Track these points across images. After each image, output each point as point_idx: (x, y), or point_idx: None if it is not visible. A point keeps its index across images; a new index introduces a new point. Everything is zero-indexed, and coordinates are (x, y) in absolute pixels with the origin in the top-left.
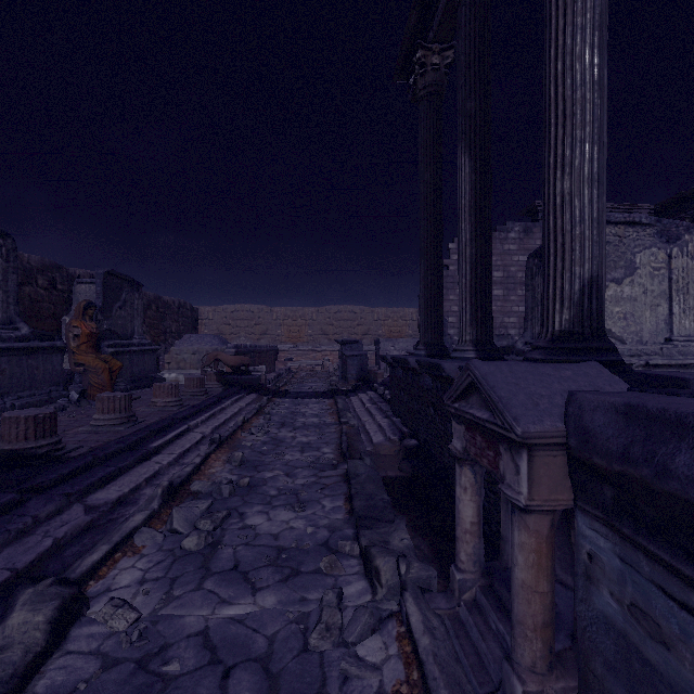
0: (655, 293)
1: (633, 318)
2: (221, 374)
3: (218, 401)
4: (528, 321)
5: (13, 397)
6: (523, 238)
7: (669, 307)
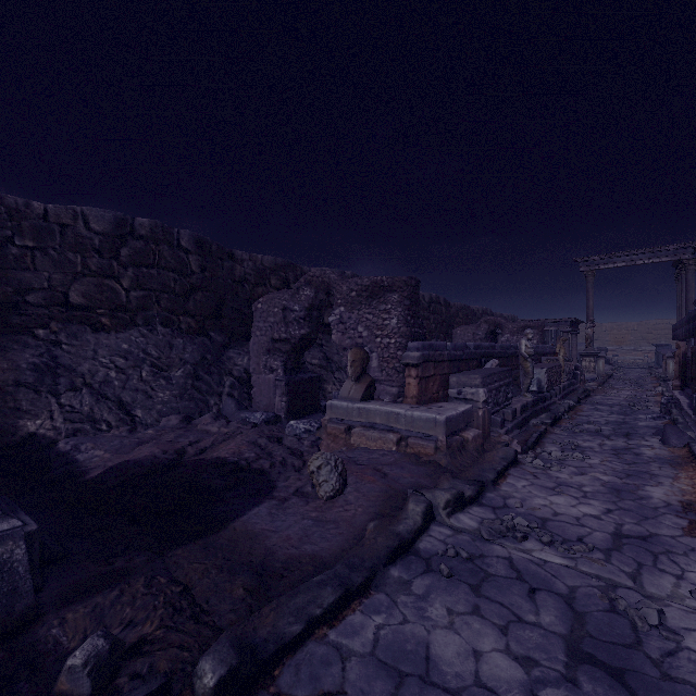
0: None
1: None
2: None
3: None
4: None
5: None
6: None
7: None
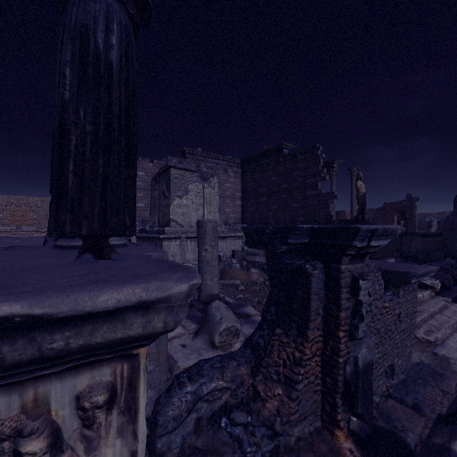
0: (197, 203)
1: (187, 215)
2: None
3: None
4: (152, 214)
5: None
6: None
7: (203, 210)
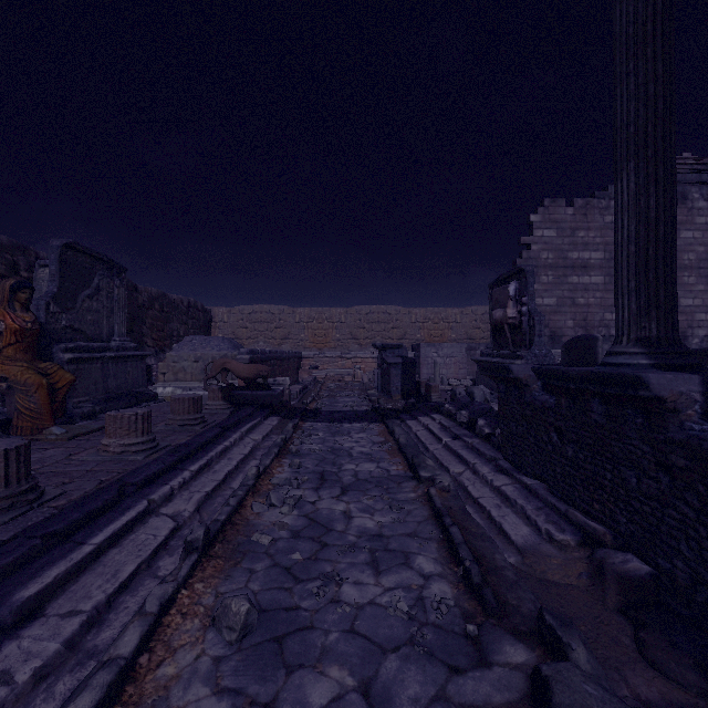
0: None
1: None
2: (229, 390)
3: (220, 434)
4: None
5: None
6: None
7: None
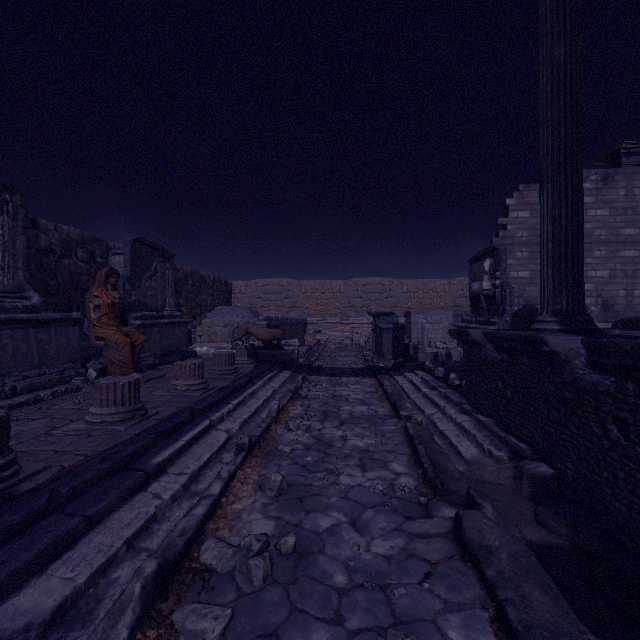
0: None
1: None
2: (252, 349)
3: (248, 382)
4: None
5: (16, 377)
6: (601, 187)
7: None
